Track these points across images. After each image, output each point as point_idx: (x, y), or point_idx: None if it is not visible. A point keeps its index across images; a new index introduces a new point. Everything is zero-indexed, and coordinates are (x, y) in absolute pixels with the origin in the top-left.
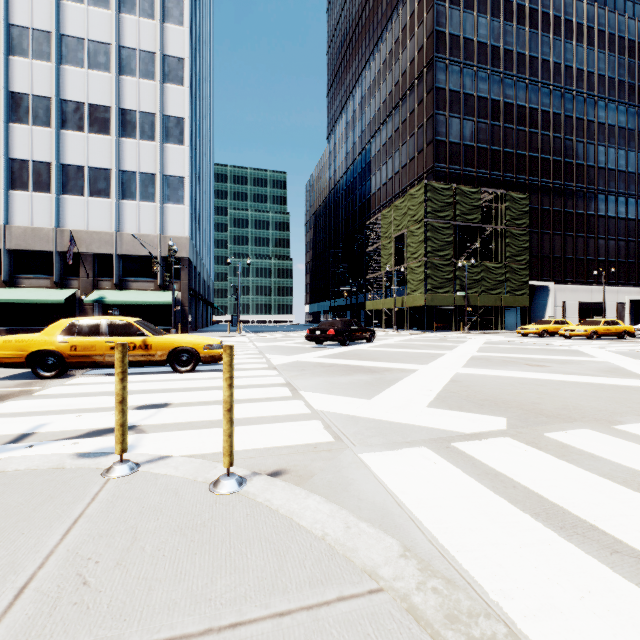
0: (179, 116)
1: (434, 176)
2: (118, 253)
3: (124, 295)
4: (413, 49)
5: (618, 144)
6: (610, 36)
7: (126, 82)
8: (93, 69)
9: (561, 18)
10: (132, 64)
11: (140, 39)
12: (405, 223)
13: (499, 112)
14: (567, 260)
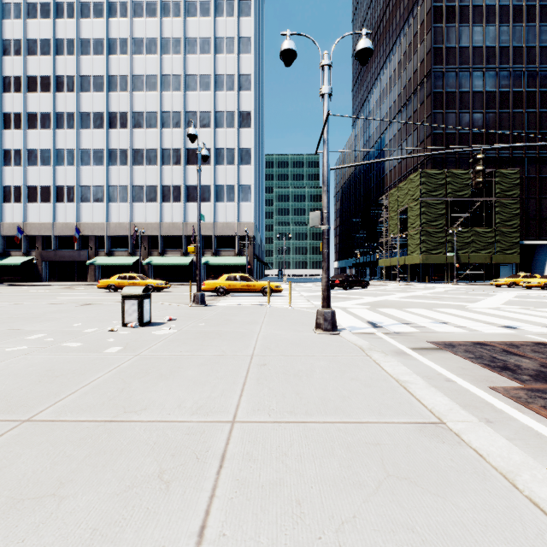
0: (248, 147)
1: (432, 162)
2: (215, 234)
3: (218, 259)
4: (416, 61)
5: None
6: None
7: (219, 132)
8: (202, 128)
9: None
10: (222, 121)
11: (226, 105)
12: (406, 201)
13: (494, 101)
14: None
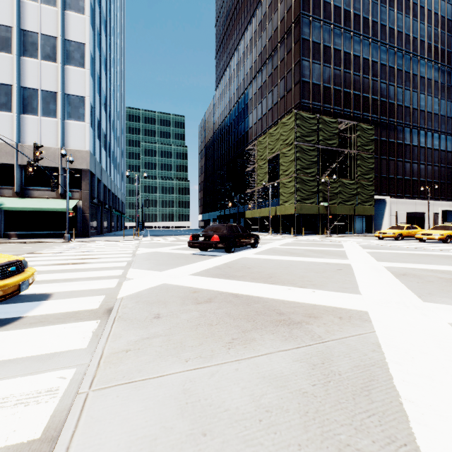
0: (80, 41)
1: (301, 109)
2: (19, 163)
3: (23, 202)
4: (283, 10)
5: (433, 93)
6: (428, 12)
7: (27, 5)
8: None
9: None
10: None
11: None
12: (278, 146)
13: (350, 62)
14: (398, 180)
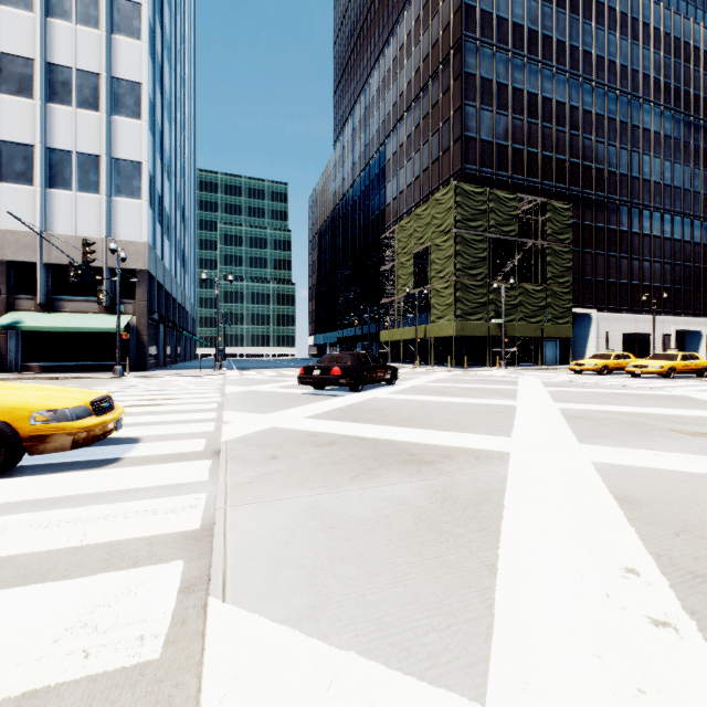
0: (134, 80)
1: (463, 179)
2: (44, 261)
3: (52, 319)
4: (437, 28)
5: (663, 154)
6: (655, 31)
7: (57, 27)
8: (7, 5)
9: (604, 5)
10: (66, 3)
11: None
12: (429, 235)
13: (537, 108)
14: (610, 284)
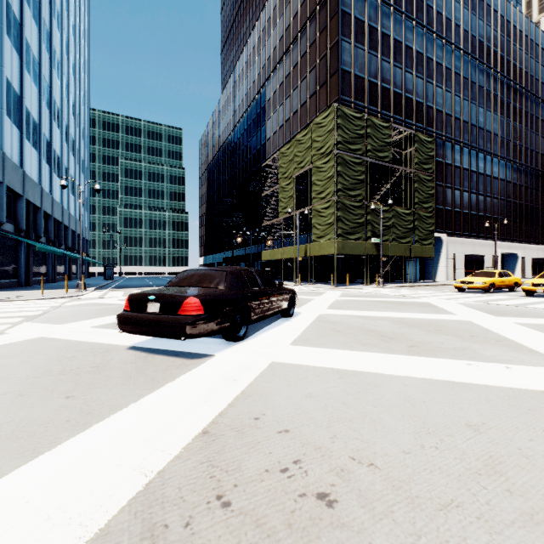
0: None
1: None
2: None
3: None
4: None
5: (493, 109)
6: (487, 7)
7: None
8: None
9: None
10: None
11: None
12: (309, 158)
13: (401, 54)
14: (456, 213)
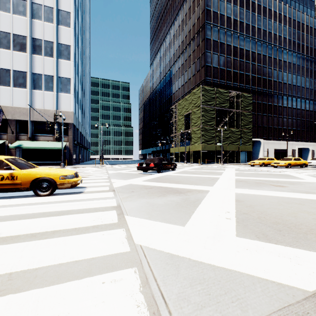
0: (67, 44)
1: (205, 84)
2: (31, 120)
3: (34, 143)
4: (194, 18)
5: (292, 72)
6: (289, 19)
7: (36, 23)
8: (16, 14)
9: (266, 8)
10: (39, 13)
11: None
12: (190, 107)
13: (237, 53)
14: (269, 128)
